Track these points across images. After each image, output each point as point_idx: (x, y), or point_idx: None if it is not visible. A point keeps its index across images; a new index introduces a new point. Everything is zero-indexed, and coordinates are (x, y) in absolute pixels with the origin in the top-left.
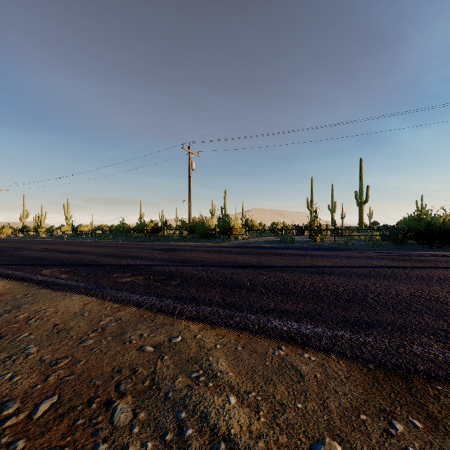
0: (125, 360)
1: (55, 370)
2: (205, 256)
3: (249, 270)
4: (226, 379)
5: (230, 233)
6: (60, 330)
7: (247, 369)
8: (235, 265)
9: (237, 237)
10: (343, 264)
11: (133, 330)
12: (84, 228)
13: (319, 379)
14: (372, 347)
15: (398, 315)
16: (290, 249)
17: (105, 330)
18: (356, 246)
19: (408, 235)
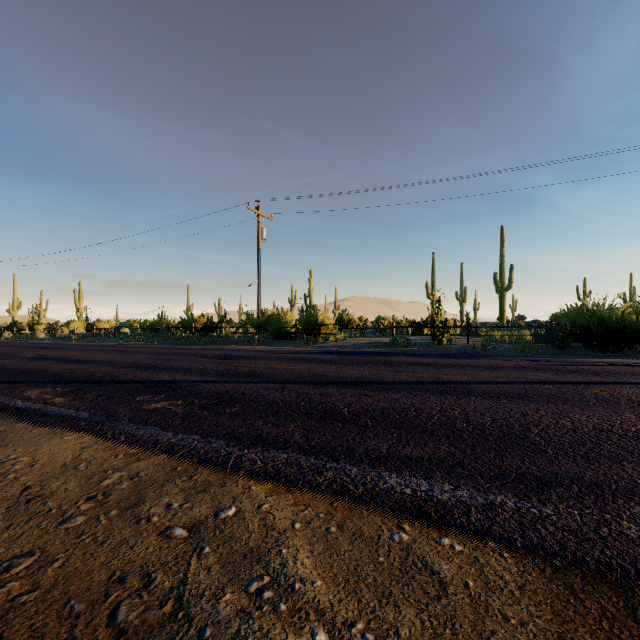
0: (135, 557)
1: (4, 581)
2: (280, 366)
3: (347, 388)
4: (310, 595)
5: (317, 331)
6: (32, 498)
7: (348, 572)
8: (325, 381)
9: (327, 337)
10: (485, 378)
11: (156, 495)
12: (103, 324)
13: (473, 591)
14: (555, 526)
15: (584, 464)
16: (404, 355)
17: (109, 498)
18: (498, 351)
19: (571, 335)
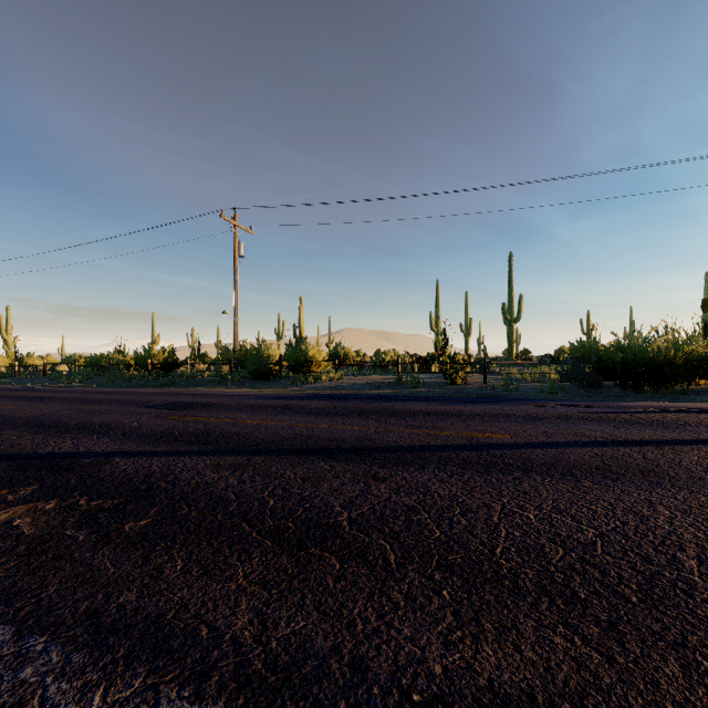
0: None
1: None
2: (252, 421)
3: (345, 463)
4: None
5: (307, 369)
6: None
7: None
8: (312, 447)
9: (319, 377)
10: (533, 436)
11: None
12: (35, 360)
13: None
14: None
15: None
16: (415, 400)
17: None
18: (522, 392)
19: (601, 373)
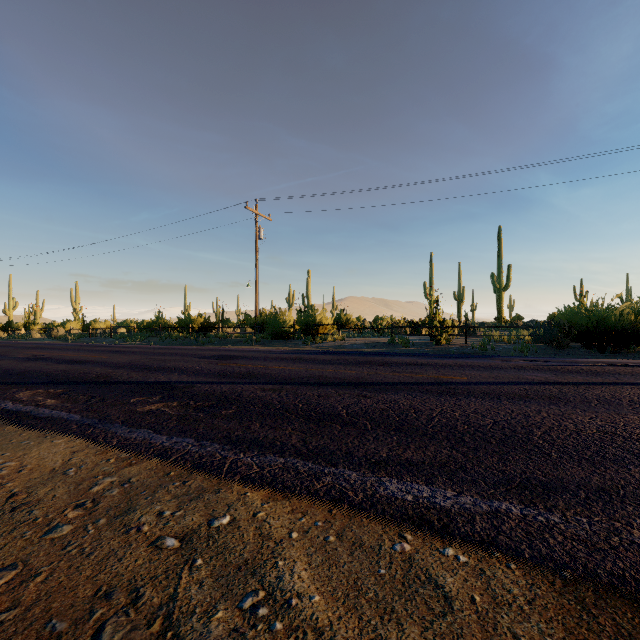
0: (123, 570)
1: None
2: (278, 367)
3: (345, 390)
4: (307, 612)
5: (315, 331)
6: (18, 506)
7: (347, 586)
8: (323, 381)
9: (325, 338)
10: (484, 378)
11: (147, 503)
12: (99, 324)
13: (480, 607)
14: (564, 536)
15: (589, 468)
16: (403, 355)
17: (98, 505)
18: (497, 351)
19: (570, 335)
